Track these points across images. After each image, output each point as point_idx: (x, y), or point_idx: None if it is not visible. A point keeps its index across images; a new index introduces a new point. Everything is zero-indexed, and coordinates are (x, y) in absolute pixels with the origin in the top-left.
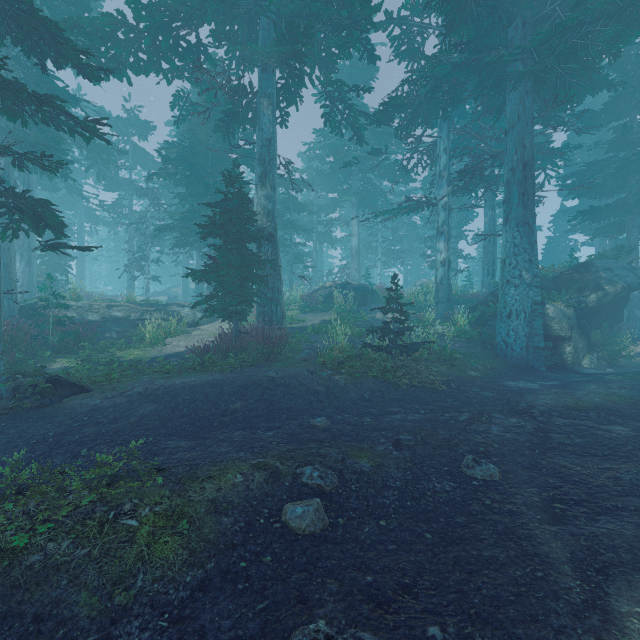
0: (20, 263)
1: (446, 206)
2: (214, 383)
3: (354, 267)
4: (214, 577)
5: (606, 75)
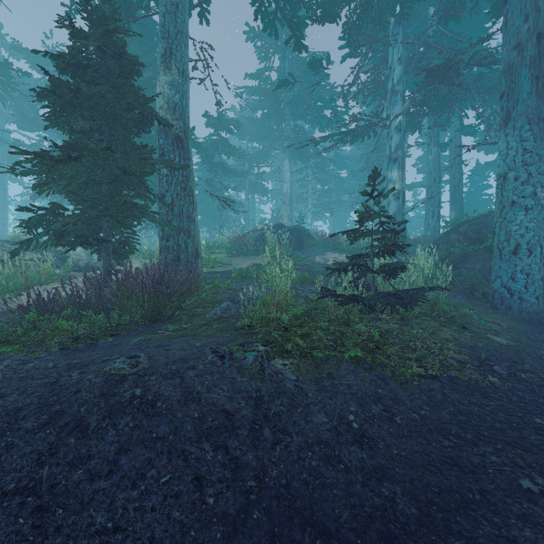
0: None
1: (401, 126)
2: None
3: (286, 214)
4: None
5: None
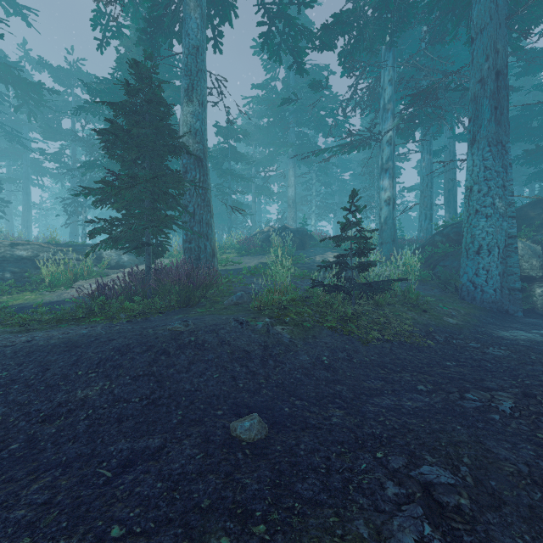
0: None
1: (391, 141)
2: (77, 343)
3: (291, 216)
4: None
5: None
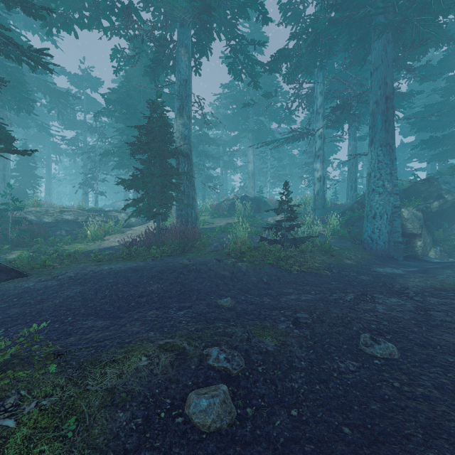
0: None
1: (322, 135)
2: (136, 269)
3: (250, 186)
4: None
5: (448, 31)
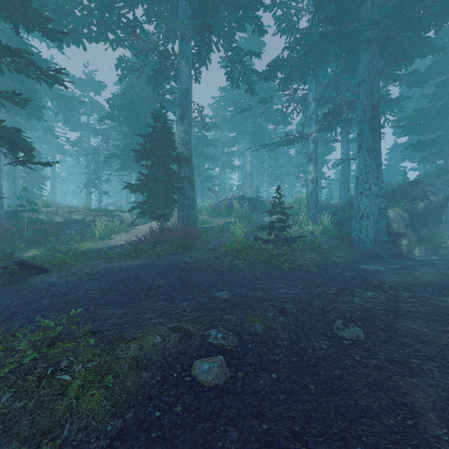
0: (7, 181)
1: (314, 139)
2: (144, 266)
3: (248, 185)
4: (132, 426)
5: (431, 43)
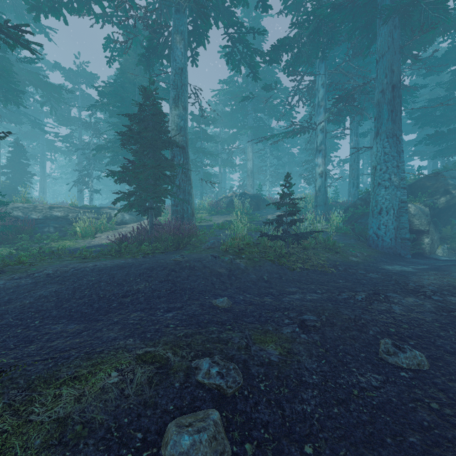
0: None
1: (323, 129)
2: (123, 266)
3: (249, 184)
4: None
5: None
